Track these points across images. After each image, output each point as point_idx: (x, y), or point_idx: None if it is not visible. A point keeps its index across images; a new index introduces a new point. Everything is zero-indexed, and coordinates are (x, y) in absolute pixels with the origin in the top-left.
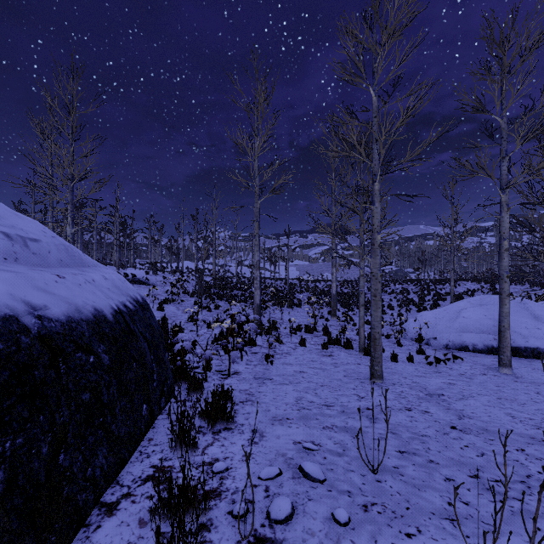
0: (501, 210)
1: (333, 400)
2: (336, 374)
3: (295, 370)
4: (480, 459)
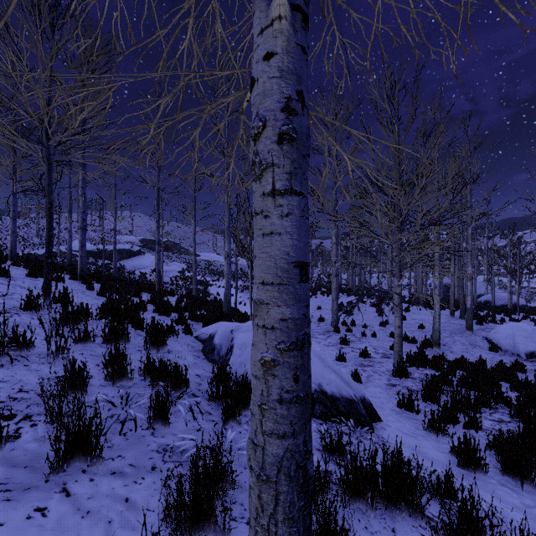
0: None
1: None
2: None
3: None
4: None
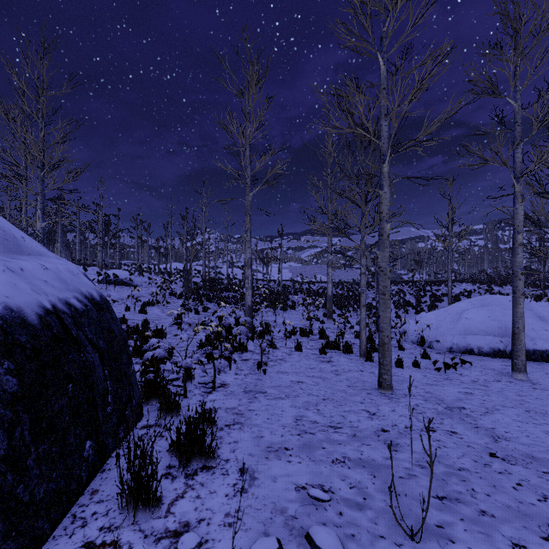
0: (515, 201)
1: (340, 419)
2: (338, 384)
3: (291, 379)
4: (545, 506)
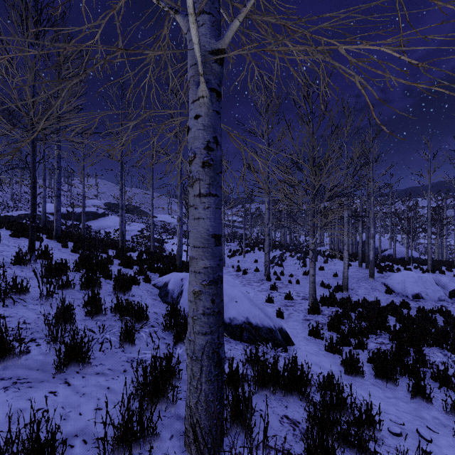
0: None
1: None
2: None
3: None
4: None
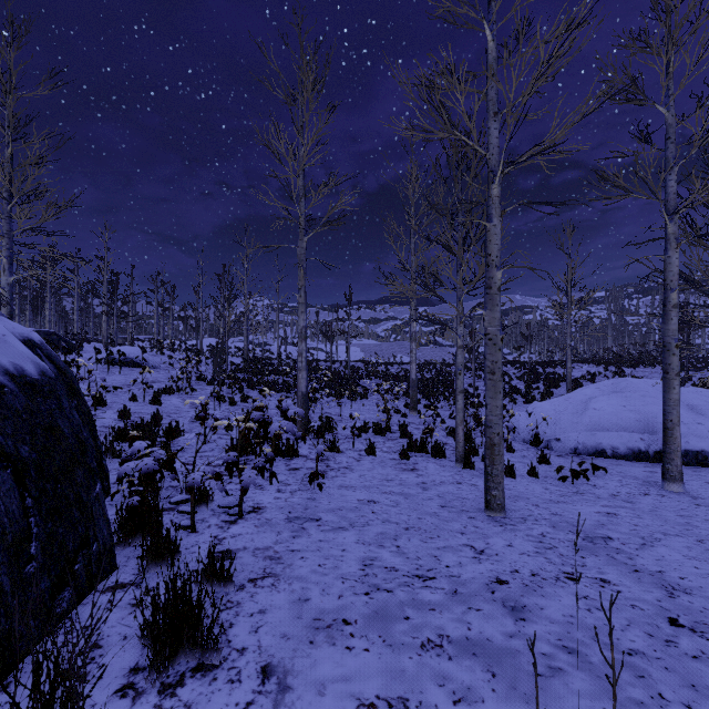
0: (668, 246)
1: (431, 563)
2: (427, 503)
3: (360, 498)
4: None
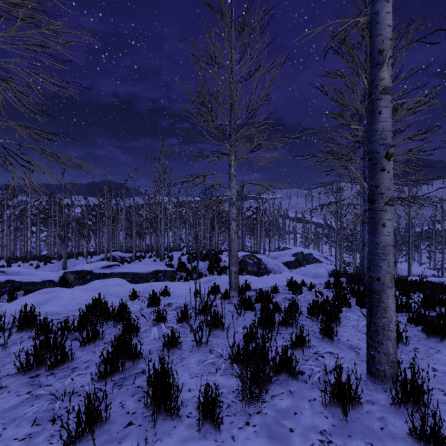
0: None
1: None
2: None
3: None
4: None
